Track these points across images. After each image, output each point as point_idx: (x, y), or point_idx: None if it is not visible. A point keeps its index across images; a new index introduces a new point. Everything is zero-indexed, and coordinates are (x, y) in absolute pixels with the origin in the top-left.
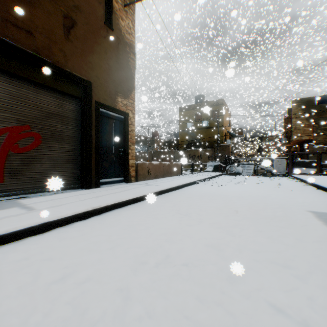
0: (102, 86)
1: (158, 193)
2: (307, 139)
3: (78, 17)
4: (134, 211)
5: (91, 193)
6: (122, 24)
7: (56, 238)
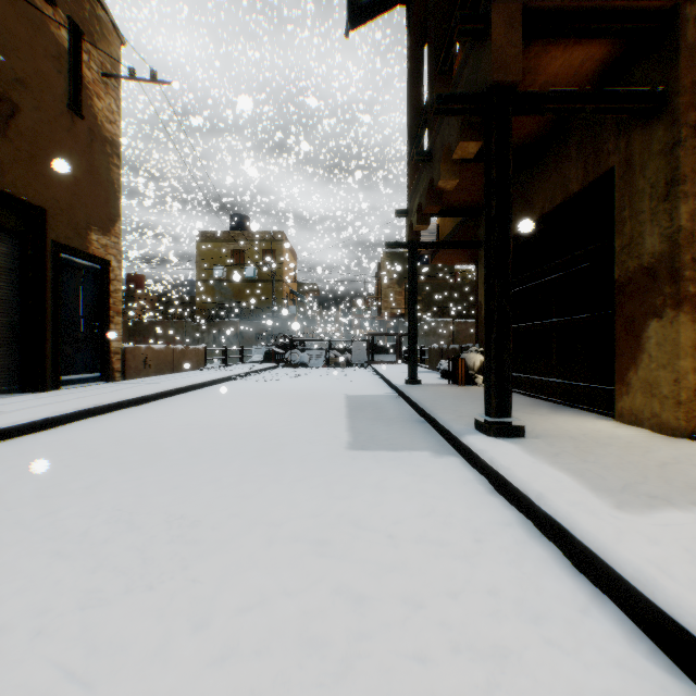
0: (66, 214)
1: (175, 391)
2: (400, 313)
3: (24, 97)
4: (151, 409)
5: (63, 395)
6: (100, 106)
7: (74, 430)
